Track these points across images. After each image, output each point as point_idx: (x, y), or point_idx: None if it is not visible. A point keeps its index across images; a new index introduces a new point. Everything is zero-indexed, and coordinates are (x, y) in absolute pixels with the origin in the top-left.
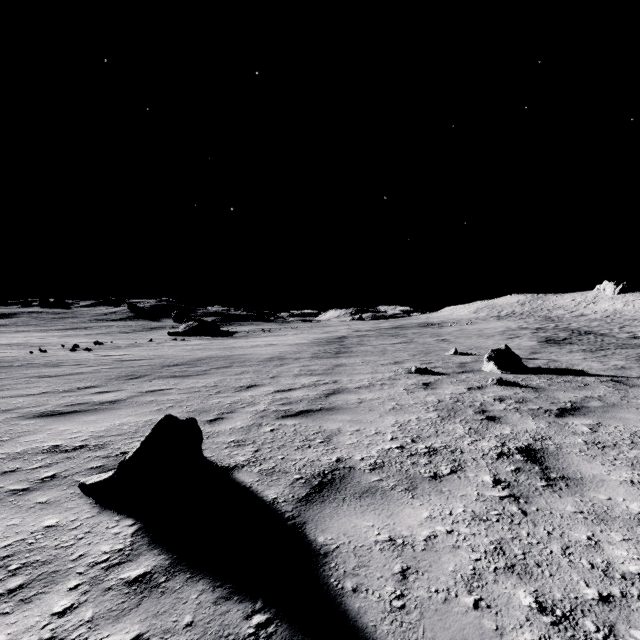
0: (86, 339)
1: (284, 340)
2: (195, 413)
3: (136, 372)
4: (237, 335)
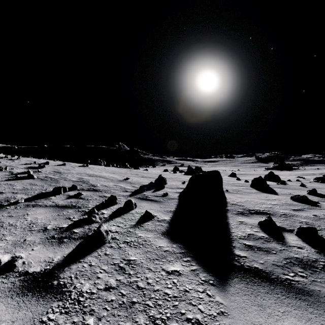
0: (236, 169)
1: (305, 172)
2: (241, 176)
3: (240, 174)
4: (295, 170)
